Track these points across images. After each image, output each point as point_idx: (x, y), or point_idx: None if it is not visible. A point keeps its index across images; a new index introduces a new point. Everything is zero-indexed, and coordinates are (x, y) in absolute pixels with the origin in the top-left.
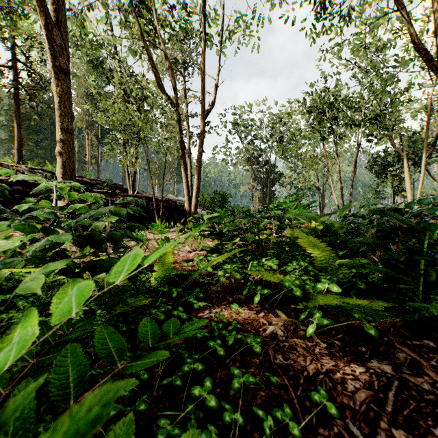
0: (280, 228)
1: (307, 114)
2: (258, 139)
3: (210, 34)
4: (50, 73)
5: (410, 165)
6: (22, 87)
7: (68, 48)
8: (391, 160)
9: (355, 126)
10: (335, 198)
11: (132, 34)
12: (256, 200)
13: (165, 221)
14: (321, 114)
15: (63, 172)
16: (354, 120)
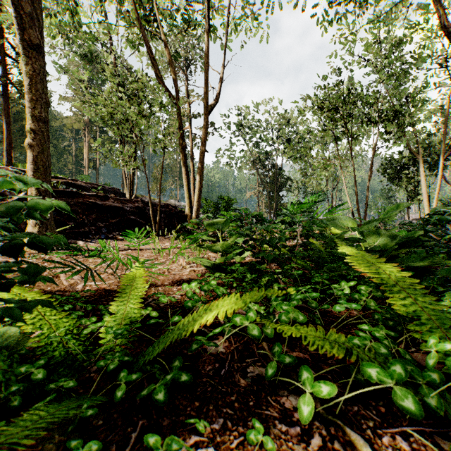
0: (308, 238)
1: (320, 110)
2: (264, 142)
3: (213, 25)
4: (18, 49)
5: (425, 169)
6: (12, 84)
7: (42, 21)
8: (405, 163)
9: (371, 124)
10: (349, 202)
11: (127, 21)
12: (263, 205)
13: (165, 228)
14: (335, 110)
15: (34, 169)
16: (371, 117)
